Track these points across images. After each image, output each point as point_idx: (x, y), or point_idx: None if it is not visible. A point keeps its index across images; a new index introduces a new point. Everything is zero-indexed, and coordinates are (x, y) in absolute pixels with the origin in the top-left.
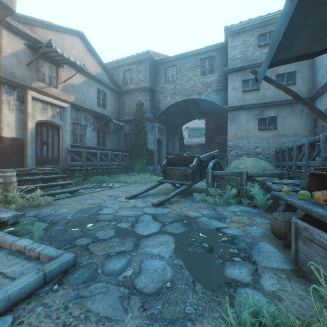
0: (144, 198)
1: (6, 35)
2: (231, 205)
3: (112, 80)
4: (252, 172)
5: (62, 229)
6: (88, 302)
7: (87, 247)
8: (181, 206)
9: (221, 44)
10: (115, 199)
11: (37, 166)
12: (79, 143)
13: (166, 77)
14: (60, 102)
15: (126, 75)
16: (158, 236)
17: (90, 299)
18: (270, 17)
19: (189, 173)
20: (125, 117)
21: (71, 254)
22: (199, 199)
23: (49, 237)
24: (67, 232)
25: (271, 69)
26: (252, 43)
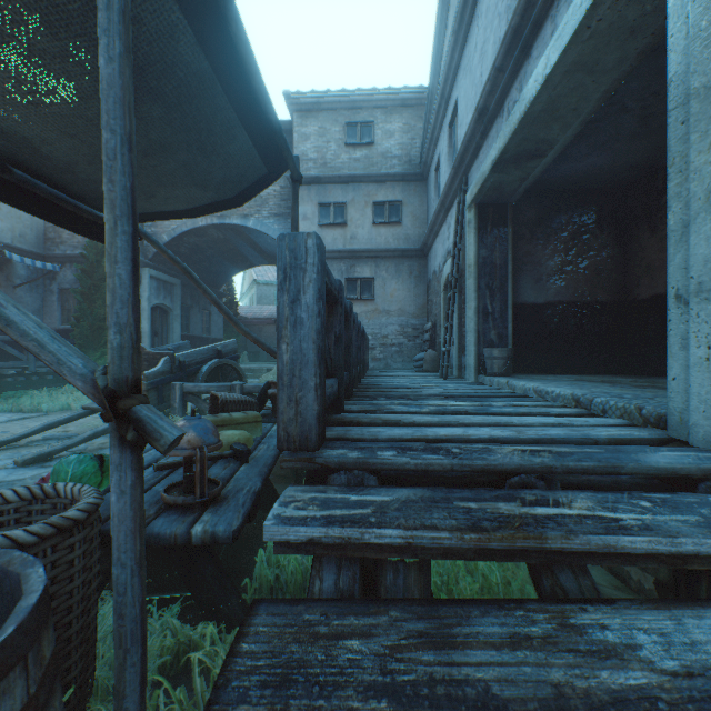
0: (29, 448)
1: None
2: None
3: None
4: (251, 386)
5: None
6: None
7: None
8: None
9: (286, 123)
10: None
11: None
12: None
13: None
14: None
15: None
16: None
17: None
18: (363, 95)
19: (145, 389)
20: (65, 248)
21: None
22: None
23: None
24: None
25: (366, 190)
26: (336, 136)
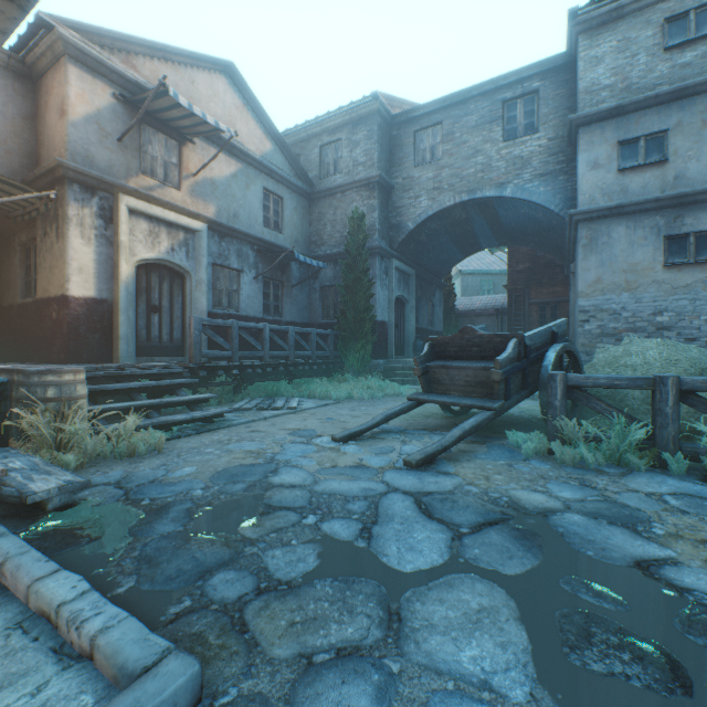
0: (379, 441)
1: (76, 77)
2: (634, 471)
3: (296, 168)
4: (695, 380)
5: (176, 534)
6: None
7: (238, 615)
8: (483, 468)
9: (557, 58)
10: (308, 441)
11: (139, 359)
12: (226, 309)
13: (417, 152)
14: (186, 219)
15: (327, 156)
16: (454, 583)
17: None
18: None
19: (497, 380)
20: (325, 249)
21: (187, 665)
22: (531, 449)
23: (137, 563)
24: (188, 546)
25: (703, 104)
26: (647, 44)
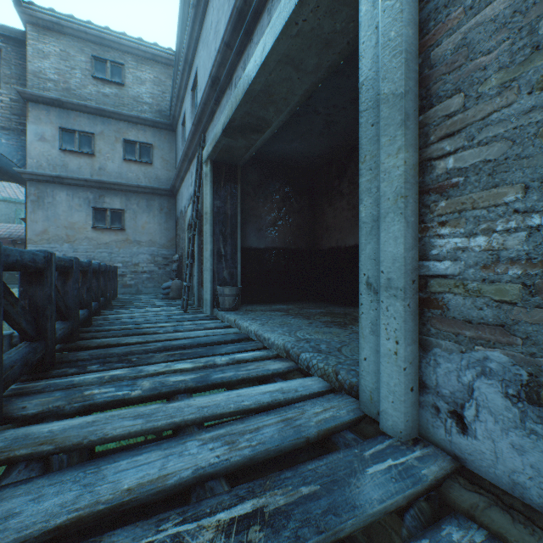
0: None
1: None
2: None
3: None
4: None
5: None
6: None
7: None
8: None
9: (19, 32)
10: None
11: None
12: None
13: None
14: None
15: None
16: None
17: None
18: (113, 36)
19: None
20: None
21: None
22: None
23: None
24: None
25: (117, 127)
26: (83, 65)
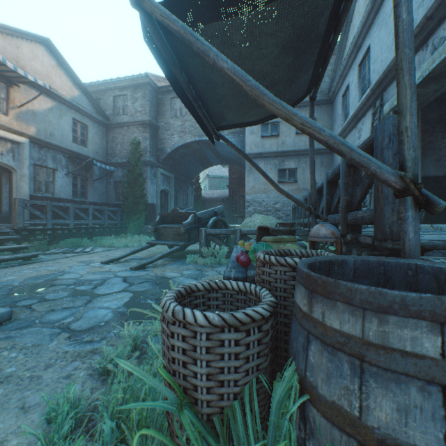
0: (127, 263)
1: None
2: (222, 265)
3: (97, 108)
4: (246, 230)
5: (3, 294)
6: (17, 339)
7: (30, 306)
8: (166, 268)
9: None
10: (87, 265)
11: None
12: (44, 193)
13: (172, 110)
14: (13, 135)
15: (118, 103)
16: (118, 294)
17: (20, 337)
18: None
19: (183, 232)
20: (117, 159)
21: (7, 308)
22: (190, 260)
23: None
24: (9, 297)
25: None
26: None
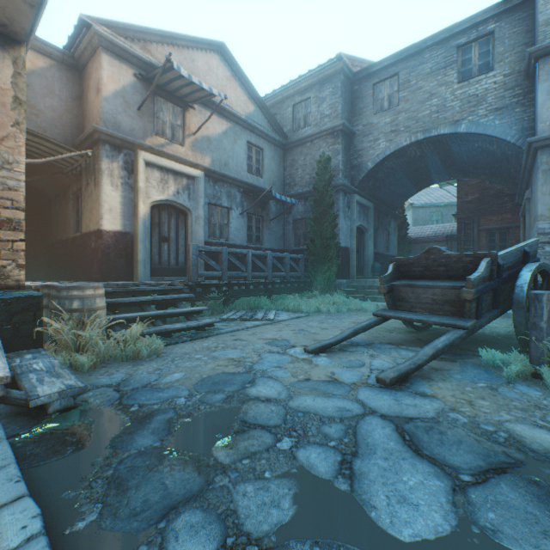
0: (348, 353)
1: (107, 63)
2: None
3: (273, 124)
4: None
5: (151, 450)
6: None
7: None
8: (462, 390)
9: None
10: (283, 352)
11: (153, 278)
12: (218, 239)
13: (375, 102)
14: (188, 168)
15: (298, 113)
16: None
17: None
18: None
19: (469, 299)
20: (296, 189)
21: None
22: (514, 372)
23: (107, 486)
24: (159, 468)
25: None
26: None
